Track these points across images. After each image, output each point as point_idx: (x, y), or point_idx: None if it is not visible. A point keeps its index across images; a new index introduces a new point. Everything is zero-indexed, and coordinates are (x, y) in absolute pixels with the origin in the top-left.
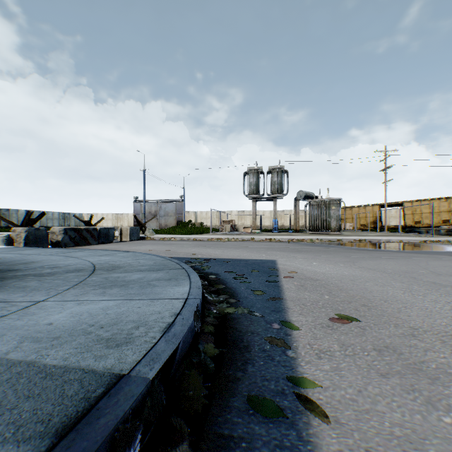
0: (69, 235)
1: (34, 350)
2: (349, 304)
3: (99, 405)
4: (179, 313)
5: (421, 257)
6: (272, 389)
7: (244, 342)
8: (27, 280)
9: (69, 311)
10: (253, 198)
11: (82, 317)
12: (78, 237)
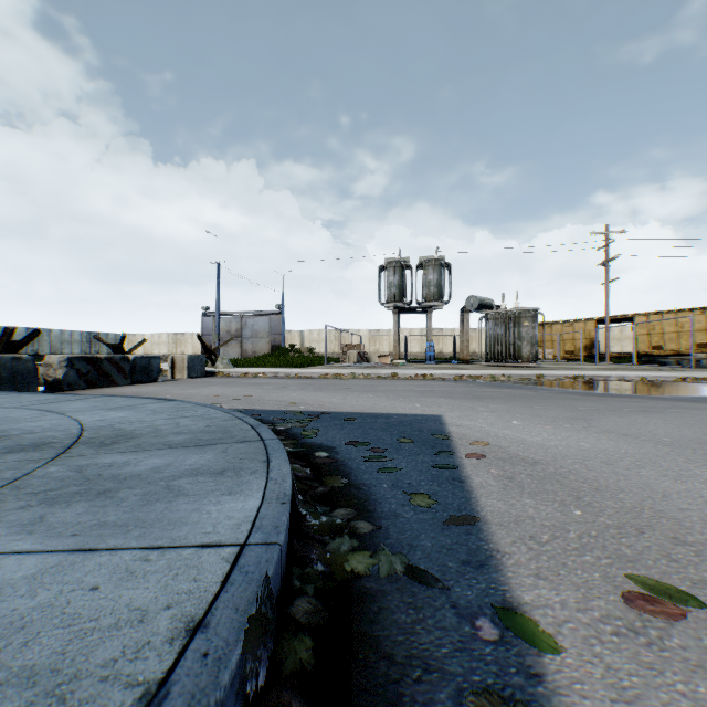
0: (77, 369)
1: None
2: (639, 535)
3: None
4: (202, 623)
5: (700, 409)
6: None
7: None
8: None
9: None
10: (395, 309)
11: None
12: (94, 373)
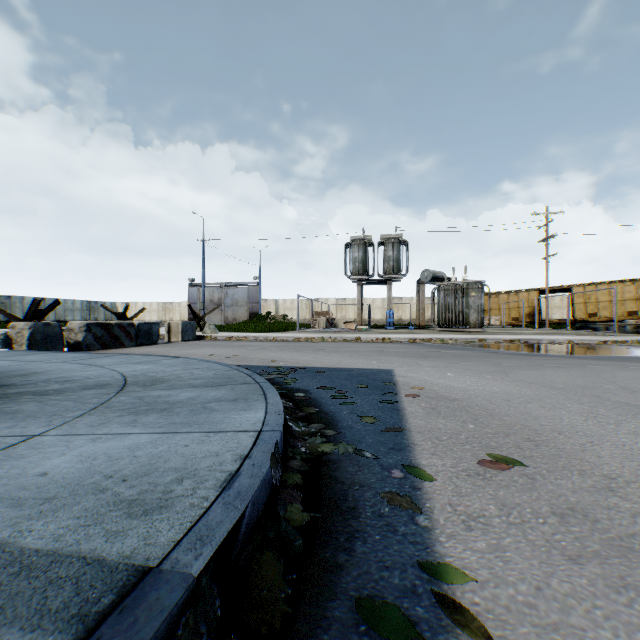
0: (94, 333)
1: (10, 522)
2: (505, 437)
3: (101, 629)
4: (248, 456)
5: (602, 365)
6: (396, 585)
7: (349, 500)
8: (21, 402)
9: (77, 451)
10: (359, 281)
11: (95, 462)
12: (107, 336)
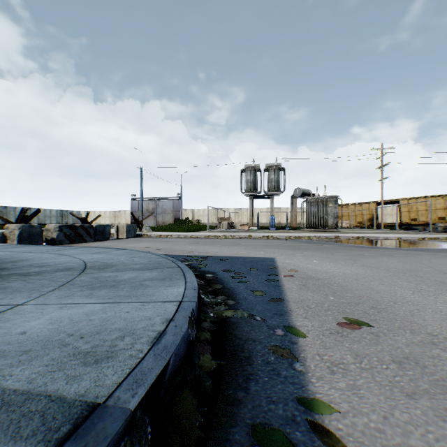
0: (64, 232)
1: None
2: (356, 305)
3: None
4: (172, 319)
5: (422, 254)
6: (280, 415)
7: (245, 352)
8: (10, 280)
9: (49, 316)
10: (250, 196)
11: (61, 324)
12: (74, 234)
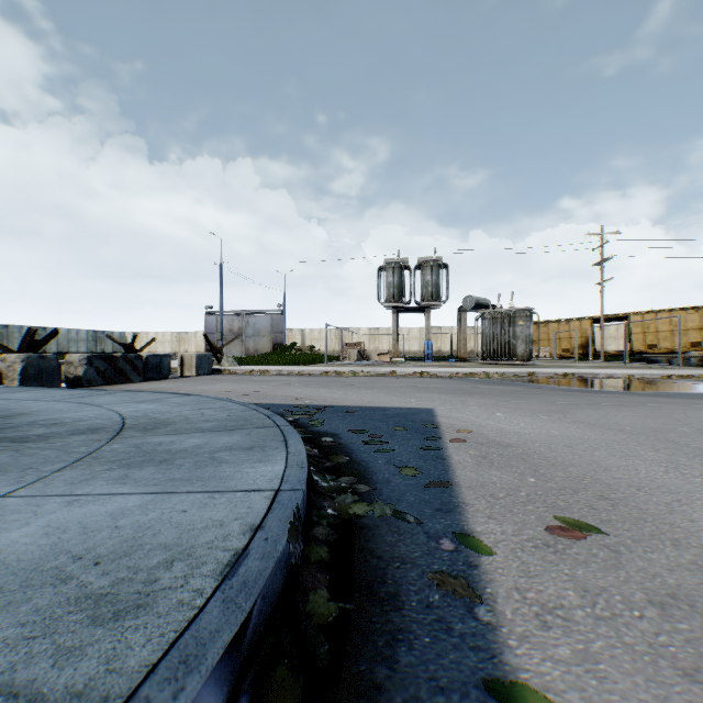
0: (96, 367)
1: None
2: (574, 494)
3: None
4: (260, 526)
5: (671, 403)
6: None
7: (388, 583)
8: None
9: (45, 520)
10: (394, 308)
11: (65, 536)
12: (111, 370)
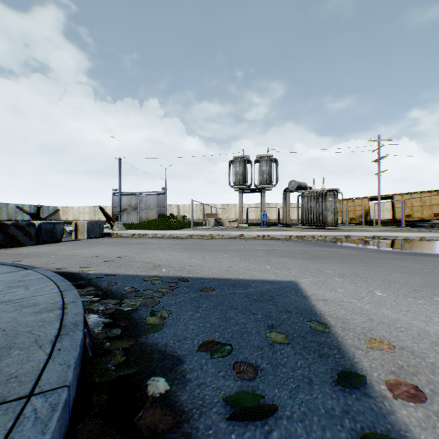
0: None
1: None
2: None
3: None
4: None
5: None
6: None
7: None
8: None
9: None
10: (240, 189)
11: None
12: (1, 236)
